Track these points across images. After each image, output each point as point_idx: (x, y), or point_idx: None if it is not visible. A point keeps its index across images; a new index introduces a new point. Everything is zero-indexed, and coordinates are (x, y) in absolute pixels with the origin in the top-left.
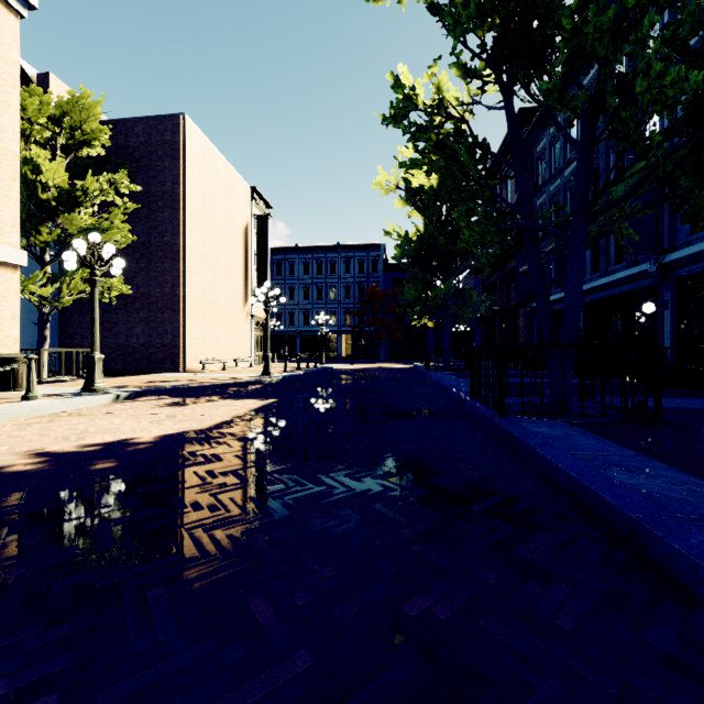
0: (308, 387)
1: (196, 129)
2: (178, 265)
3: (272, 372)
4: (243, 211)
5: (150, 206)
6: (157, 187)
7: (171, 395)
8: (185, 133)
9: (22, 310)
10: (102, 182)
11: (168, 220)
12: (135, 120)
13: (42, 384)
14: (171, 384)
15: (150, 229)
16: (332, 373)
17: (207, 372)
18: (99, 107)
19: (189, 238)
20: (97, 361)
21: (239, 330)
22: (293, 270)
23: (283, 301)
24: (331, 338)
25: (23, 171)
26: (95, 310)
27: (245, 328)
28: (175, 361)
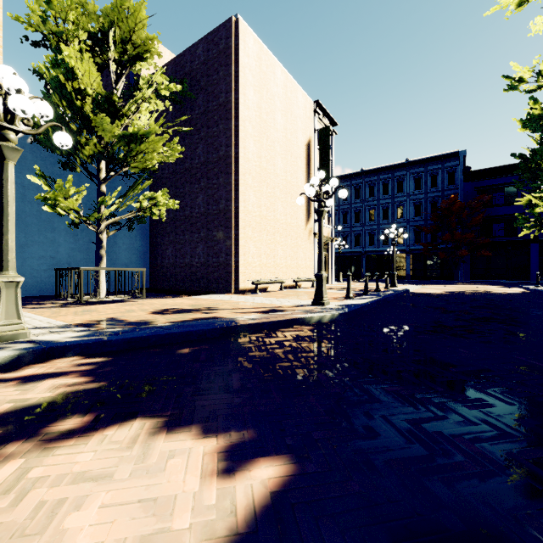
0: (392, 350)
1: (250, 32)
2: (231, 178)
3: (326, 300)
4: (305, 126)
5: (208, 123)
6: (214, 102)
7: (110, 355)
8: (237, 35)
9: (118, 236)
10: (142, 85)
11: (222, 133)
12: (197, 42)
13: (90, 304)
14: (167, 319)
15: (208, 146)
16: (415, 300)
17: (259, 293)
18: (144, 9)
19: (242, 148)
20: (4, 287)
21: (300, 249)
22: (358, 193)
23: (342, 196)
24: (398, 257)
25: (54, 74)
26: (4, 199)
27: (307, 246)
28: (228, 281)
